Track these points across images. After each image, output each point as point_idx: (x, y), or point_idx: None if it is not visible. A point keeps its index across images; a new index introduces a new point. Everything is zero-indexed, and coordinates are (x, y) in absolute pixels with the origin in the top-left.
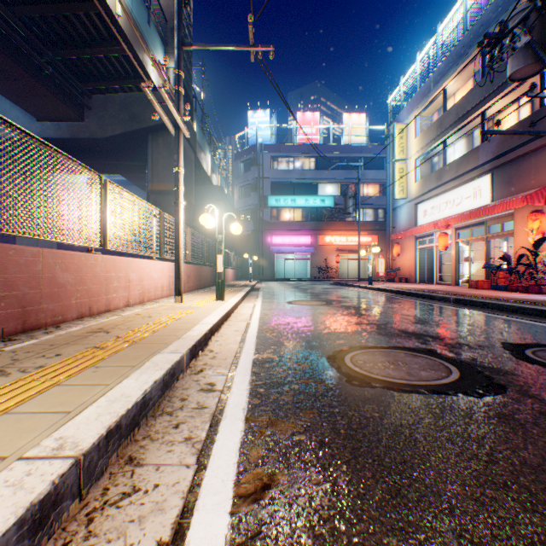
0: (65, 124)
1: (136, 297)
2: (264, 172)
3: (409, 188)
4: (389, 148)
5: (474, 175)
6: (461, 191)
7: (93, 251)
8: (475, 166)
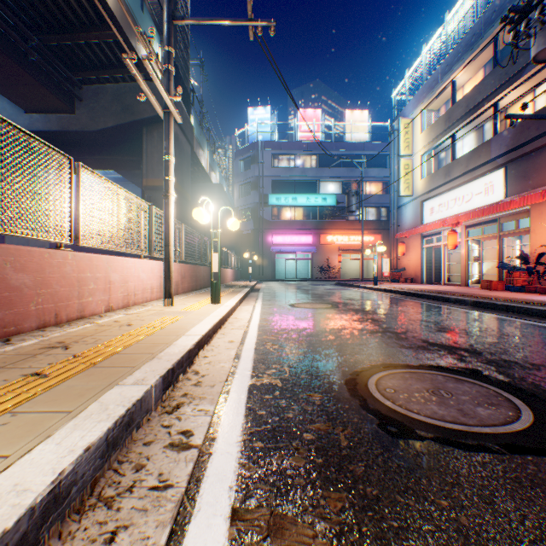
0: (54, 116)
1: (119, 300)
2: (264, 170)
3: (414, 184)
4: (393, 143)
5: (486, 169)
6: (472, 187)
7: (62, 247)
8: (487, 160)
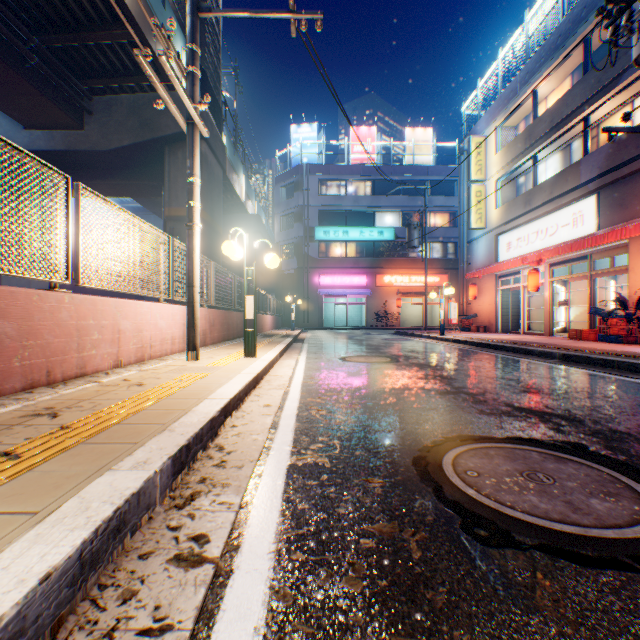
0: (59, 132)
1: (131, 353)
2: (310, 199)
3: (488, 215)
4: (463, 166)
5: (575, 196)
6: (557, 217)
7: (57, 288)
8: (576, 186)
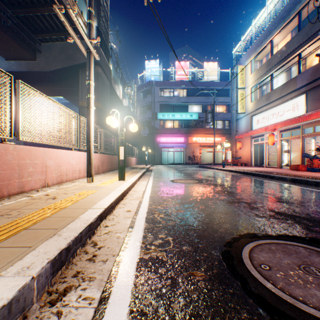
0: (24, 62)
1: (54, 179)
2: (155, 98)
3: (247, 106)
4: (234, 81)
5: (293, 95)
6: (284, 106)
7: (5, 141)
8: (294, 89)
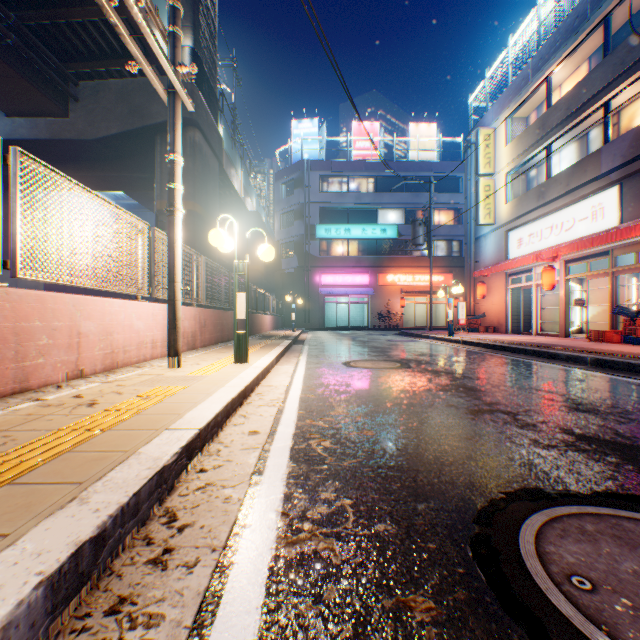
0: (43, 120)
1: (97, 361)
2: (310, 196)
3: (497, 210)
4: (470, 160)
5: (595, 188)
6: (574, 211)
7: None
8: (596, 176)
